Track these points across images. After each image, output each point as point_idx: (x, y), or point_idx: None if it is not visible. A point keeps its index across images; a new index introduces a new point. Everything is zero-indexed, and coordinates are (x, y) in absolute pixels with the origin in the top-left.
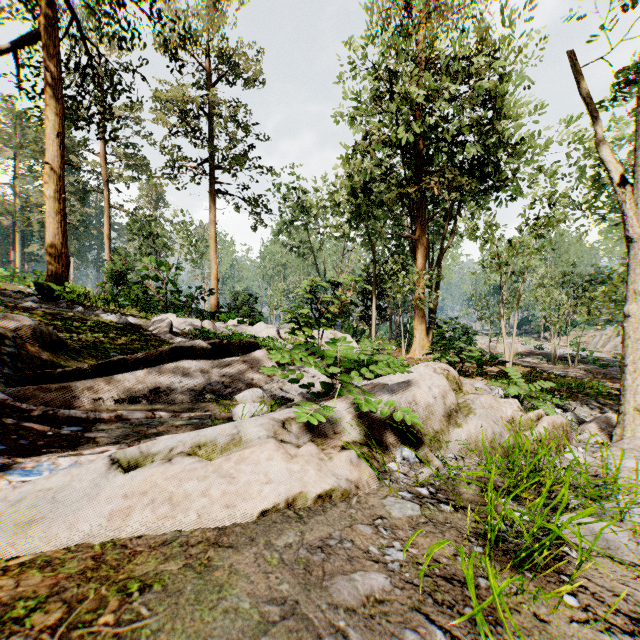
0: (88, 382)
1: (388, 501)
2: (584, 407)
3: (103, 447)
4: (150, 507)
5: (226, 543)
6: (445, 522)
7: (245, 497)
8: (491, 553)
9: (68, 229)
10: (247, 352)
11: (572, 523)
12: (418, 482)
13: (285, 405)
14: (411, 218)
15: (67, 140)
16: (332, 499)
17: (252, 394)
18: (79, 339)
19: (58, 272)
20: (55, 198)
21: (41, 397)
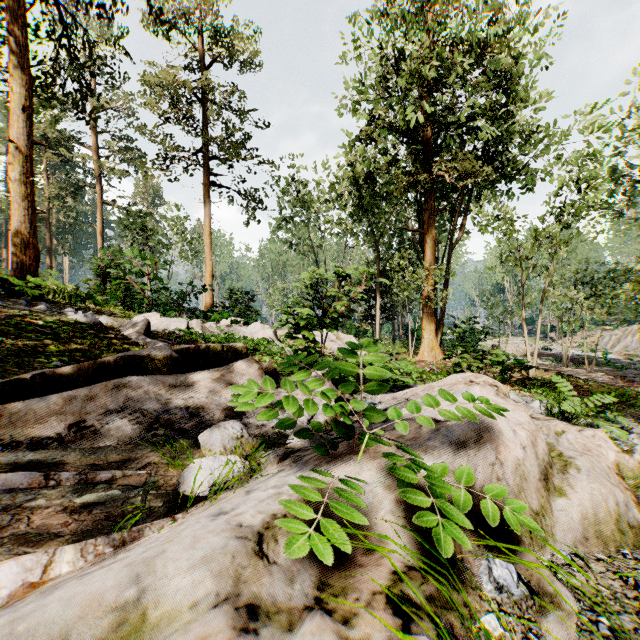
0: None
1: None
2: (638, 423)
3: None
4: None
5: None
6: None
7: None
8: None
9: (62, 227)
10: (232, 360)
11: None
12: None
13: (274, 451)
14: (419, 210)
15: (58, 133)
16: None
17: (223, 433)
18: (15, 343)
19: (25, 265)
20: (22, 181)
21: None
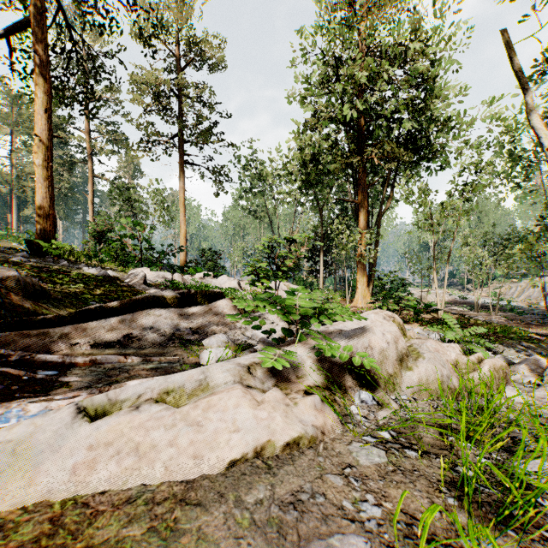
0: (66, 328)
1: (354, 447)
2: (510, 350)
3: (74, 392)
4: (116, 457)
5: (194, 500)
6: (413, 470)
7: (213, 445)
8: (470, 509)
9: (57, 195)
10: (212, 301)
11: (544, 472)
12: (383, 428)
13: (248, 349)
14: (354, 185)
15: (56, 118)
16: (300, 446)
17: (217, 339)
18: (62, 289)
19: (46, 231)
20: (43, 166)
21: (21, 342)
